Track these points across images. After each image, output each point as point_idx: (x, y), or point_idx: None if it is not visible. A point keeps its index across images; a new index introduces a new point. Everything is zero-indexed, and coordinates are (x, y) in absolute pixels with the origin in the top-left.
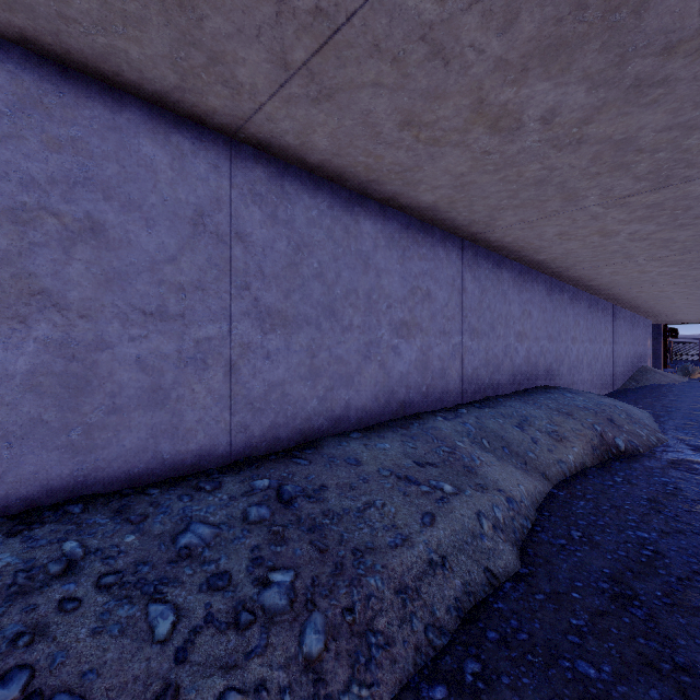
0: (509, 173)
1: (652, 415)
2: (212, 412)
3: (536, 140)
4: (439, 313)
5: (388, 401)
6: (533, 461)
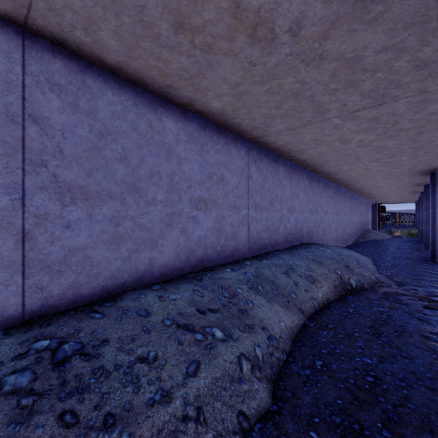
0: (272, 85)
1: (372, 260)
2: (0, 277)
3: (288, 53)
4: (231, 193)
5: (189, 258)
6: (293, 299)
